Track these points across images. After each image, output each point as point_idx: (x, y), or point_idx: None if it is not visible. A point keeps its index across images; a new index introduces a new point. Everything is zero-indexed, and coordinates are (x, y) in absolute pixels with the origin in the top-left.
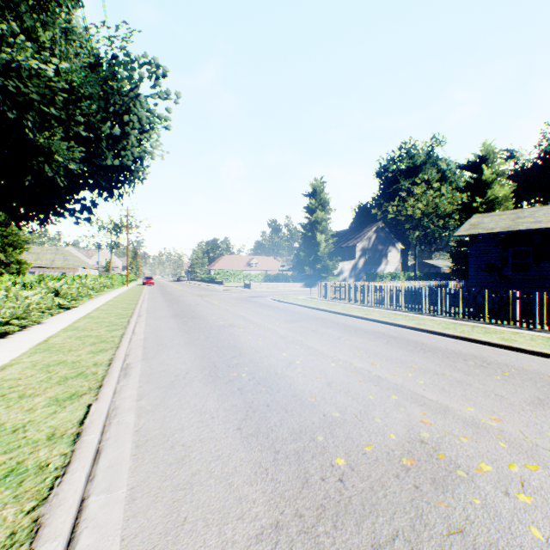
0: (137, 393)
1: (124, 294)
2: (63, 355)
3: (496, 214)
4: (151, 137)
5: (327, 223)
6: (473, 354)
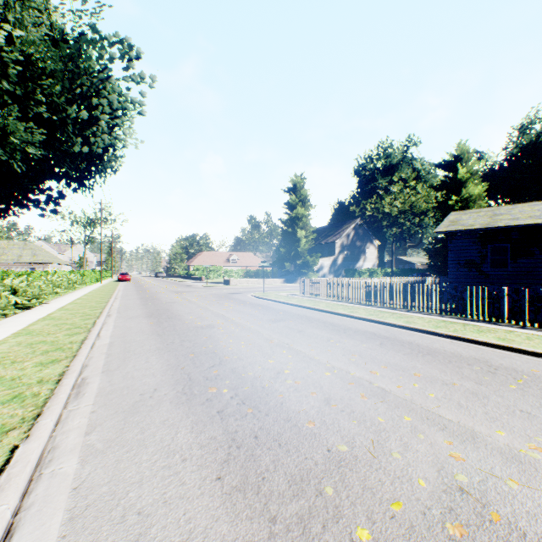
0: (87, 422)
1: (95, 291)
2: (2, 369)
3: (473, 211)
4: (124, 124)
5: (308, 220)
6: (475, 357)
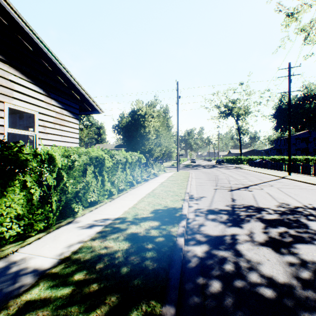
0: None
1: None
2: None
3: (101, 144)
4: None
5: None
6: None
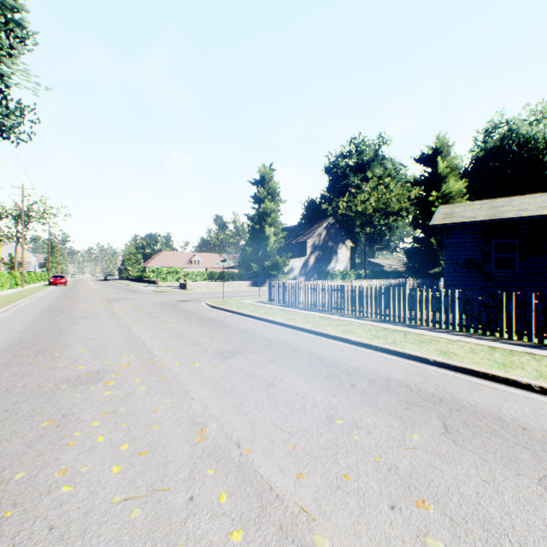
0: None
1: None
2: None
3: (465, 204)
4: (3, 49)
5: (277, 215)
6: None
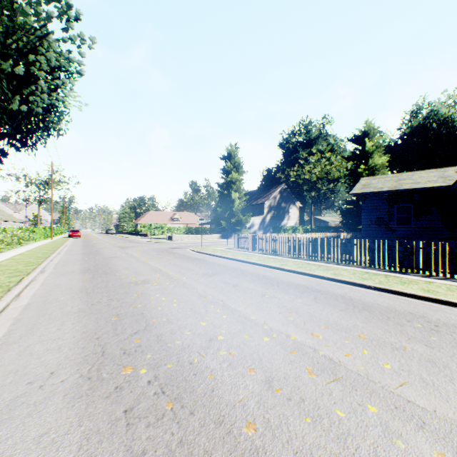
0: None
1: (41, 247)
2: None
3: (380, 177)
4: (65, 85)
5: (241, 183)
6: (410, 311)
